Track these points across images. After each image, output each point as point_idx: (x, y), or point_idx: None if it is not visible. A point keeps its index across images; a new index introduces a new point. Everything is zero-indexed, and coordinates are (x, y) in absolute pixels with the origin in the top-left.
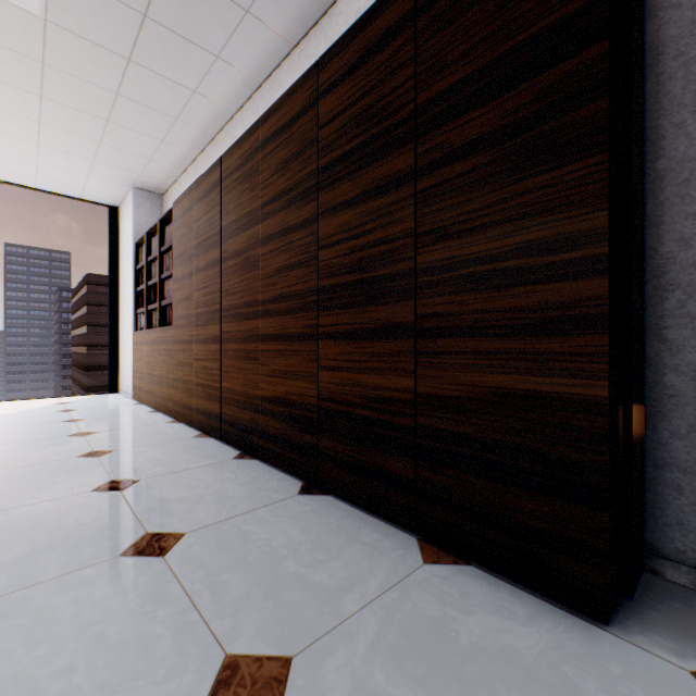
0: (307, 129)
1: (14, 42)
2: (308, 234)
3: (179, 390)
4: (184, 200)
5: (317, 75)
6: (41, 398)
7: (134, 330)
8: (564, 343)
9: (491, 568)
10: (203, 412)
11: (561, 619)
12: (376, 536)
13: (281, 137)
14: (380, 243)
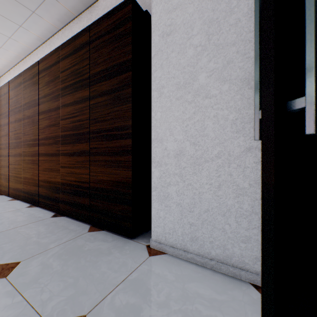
0: (56, 71)
1: None
2: (57, 113)
3: (2, 179)
4: (4, 88)
5: (60, 51)
6: None
7: None
8: (124, 158)
9: (108, 230)
10: (14, 189)
11: (121, 239)
12: (75, 227)
13: (47, 71)
14: (80, 121)
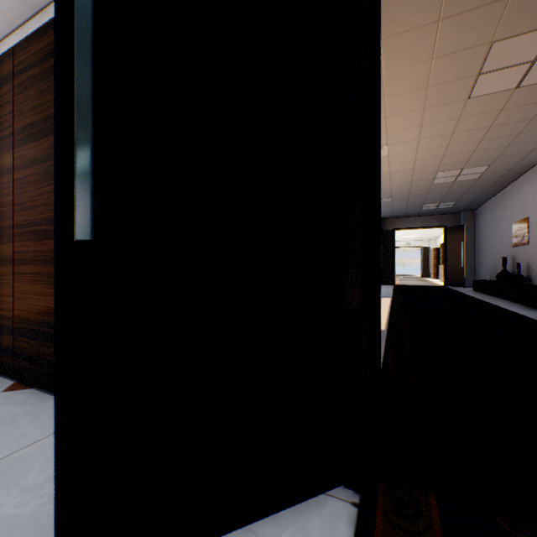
0: None
1: None
2: None
3: None
4: None
5: None
6: None
7: None
8: None
9: (38, 387)
10: None
11: (51, 401)
12: None
13: None
14: (1, 206)
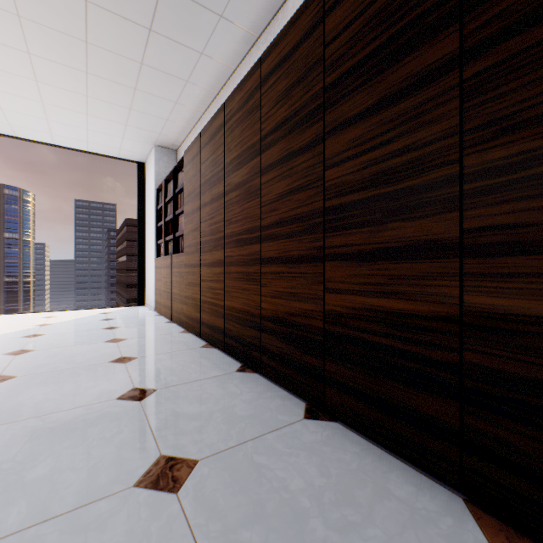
0: (310, 52)
1: (65, 26)
2: (312, 156)
3: (189, 306)
4: (193, 147)
5: None
6: (91, 309)
7: (155, 257)
8: None
9: None
10: (209, 326)
11: None
12: (409, 489)
13: (282, 68)
14: (405, 150)
